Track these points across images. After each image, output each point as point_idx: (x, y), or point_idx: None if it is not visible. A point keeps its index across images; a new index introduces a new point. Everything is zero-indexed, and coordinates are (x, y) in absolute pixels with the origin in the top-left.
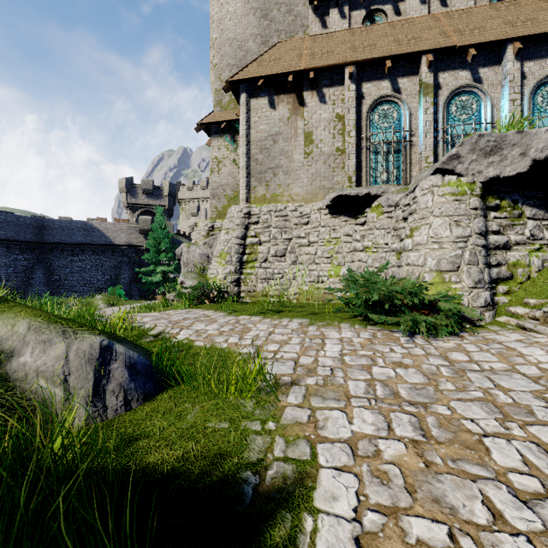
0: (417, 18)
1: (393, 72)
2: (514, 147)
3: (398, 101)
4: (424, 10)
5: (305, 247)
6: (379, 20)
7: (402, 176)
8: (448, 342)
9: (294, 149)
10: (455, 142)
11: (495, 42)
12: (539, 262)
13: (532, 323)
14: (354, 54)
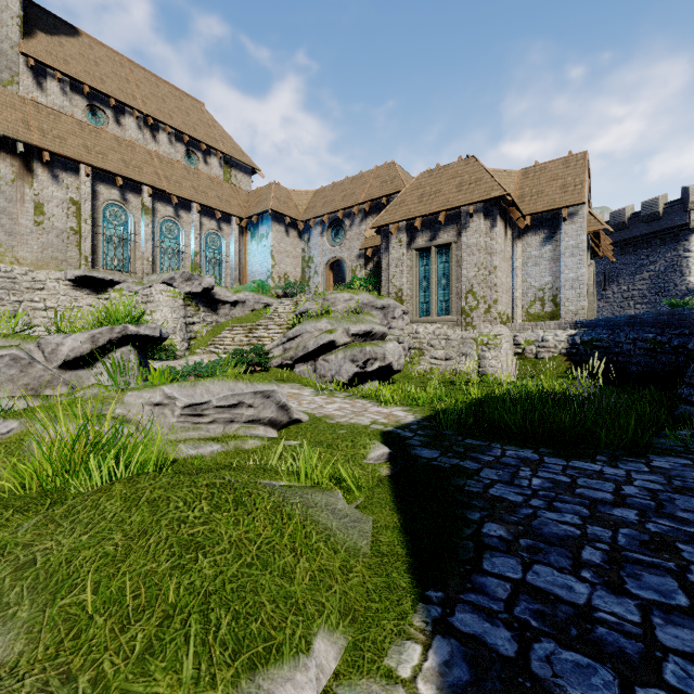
0: (137, 146)
1: (122, 185)
2: (197, 280)
3: (126, 209)
4: (140, 135)
5: (41, 311)
6: (101, 117)
7: (129, 265)
8: (175, 361)
9: (22, 213)
10: (166, 251)
11: (188, 200)
12: (206, 331)
13: (202, 354)
14: (89, 155)
